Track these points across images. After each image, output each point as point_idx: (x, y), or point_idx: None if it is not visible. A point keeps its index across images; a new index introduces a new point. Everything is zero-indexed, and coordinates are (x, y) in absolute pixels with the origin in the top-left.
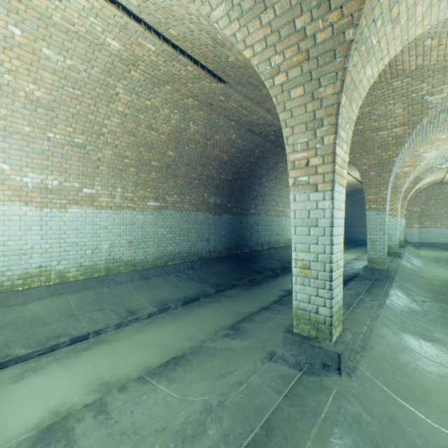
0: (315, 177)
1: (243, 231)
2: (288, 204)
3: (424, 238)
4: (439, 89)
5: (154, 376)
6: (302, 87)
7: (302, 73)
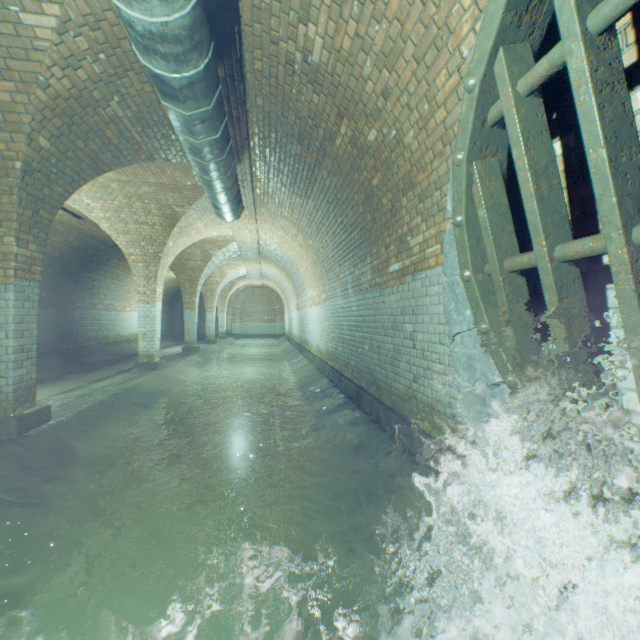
0: (149, 299)
1: (71, 325)
2: (119, 298)
3: (245, 331)
4: (215, 250)
5: (63, 393)
6: (144, 264)
7: (144, 259)
